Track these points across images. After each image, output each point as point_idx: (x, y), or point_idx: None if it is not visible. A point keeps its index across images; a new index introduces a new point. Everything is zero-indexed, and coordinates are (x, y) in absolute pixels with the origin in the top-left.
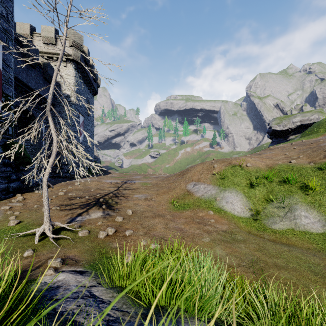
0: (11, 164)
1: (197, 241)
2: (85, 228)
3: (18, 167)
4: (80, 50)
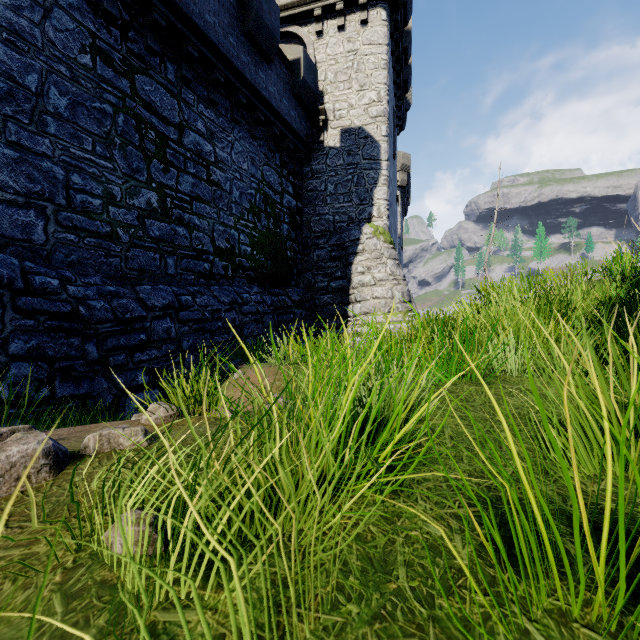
0: None
1: None
2: None
3: None
4: (407, 172)
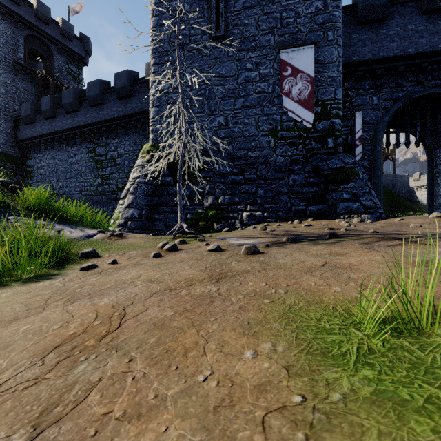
0: (321, 184)
1: (2, 308)
2: (196, 243)
3: (327, 187)
4: None
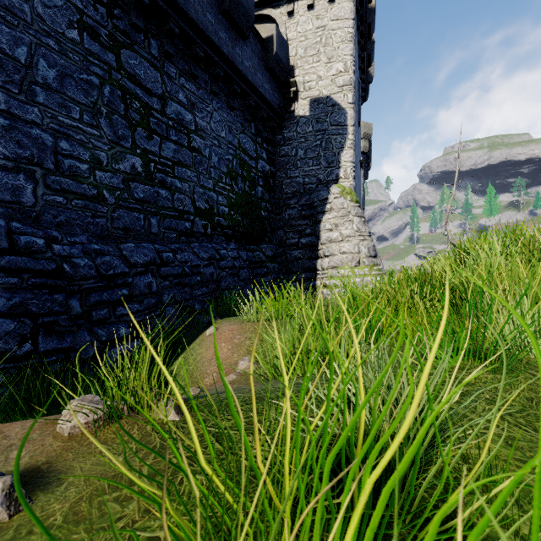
0: None
1: None
2: None
3: None
4: (368, 140)
